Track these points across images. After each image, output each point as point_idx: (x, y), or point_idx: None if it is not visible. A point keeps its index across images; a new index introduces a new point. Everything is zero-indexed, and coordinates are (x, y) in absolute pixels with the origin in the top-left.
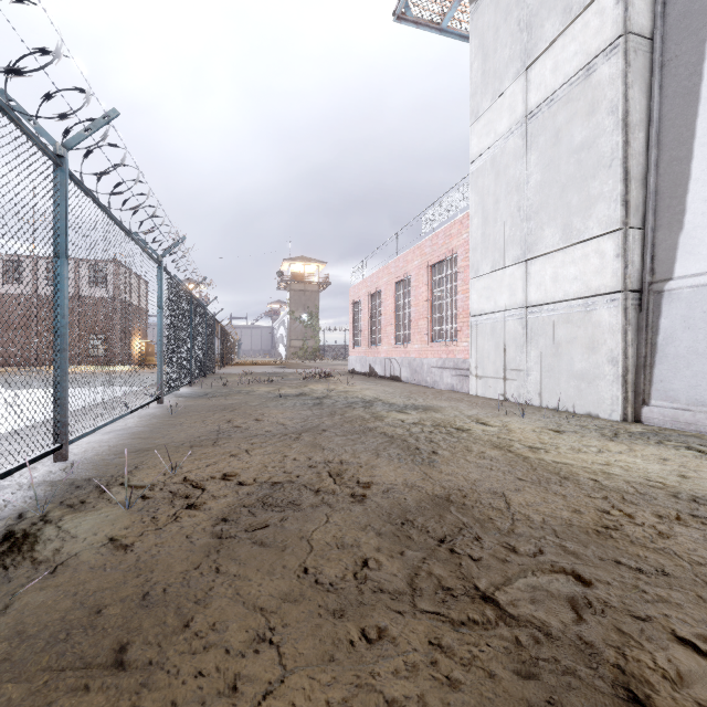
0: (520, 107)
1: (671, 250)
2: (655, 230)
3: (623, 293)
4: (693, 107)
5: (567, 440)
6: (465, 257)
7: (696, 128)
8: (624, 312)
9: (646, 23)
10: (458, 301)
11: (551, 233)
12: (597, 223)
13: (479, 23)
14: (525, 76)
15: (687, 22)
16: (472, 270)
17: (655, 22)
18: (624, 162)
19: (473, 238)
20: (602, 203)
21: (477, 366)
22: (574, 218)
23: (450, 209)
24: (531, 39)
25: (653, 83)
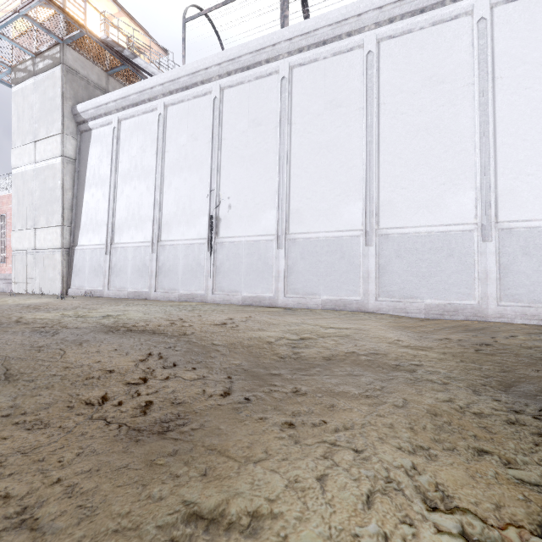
0: (33, 157)
1: (78, 236)
2: (75, 228)
3: (63, 249)
4: (84, 191)
5: (17, 300)
6: (11, 218)
7: (84, 198)
8: (63, 256)
9: (73, 154)
10: (7, 241)
11: (43, 220)
12: (56, 221)
13: (16, 99)
14: (35, 144)
15: (84, 161)
16: (13, 226)
17: (77, 155)
18: (63, 202)
19: (13, 209)
20: (57, 214)
21: (15, 277)
22: (50, 216)
23: (3, 186)
24: (37, 130)
25: (75, 176)
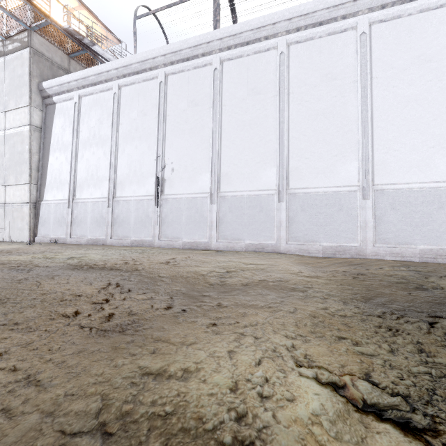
0: (3, 125)
1: (43, 192)
2: (41, 185)
3: (30, 203)
4: (49, 154)
5: None
6: None
7: (49, 161)
8: (30, 209)
9: (39, 123)
10: None
11: (12, 178)
12: (24, 180)
13: None
14: (5, 114)
15: (49, 130)
16: None
17: (42, 124)
18: (30, 164)
19: None
20: (25, 174)
21: None
22: (19, 175)
23: None
24: (7, 102)
25: (41, 142)
